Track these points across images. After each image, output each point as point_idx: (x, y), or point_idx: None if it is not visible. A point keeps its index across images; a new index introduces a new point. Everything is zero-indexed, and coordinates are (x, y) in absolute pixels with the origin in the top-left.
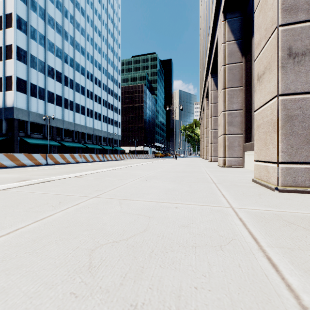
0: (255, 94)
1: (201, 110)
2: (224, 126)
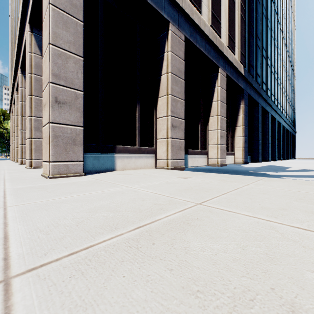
0: (43, 115)
1: (12, 102)
2: (30, 130)
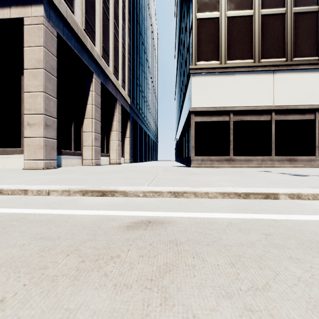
0: (25, 130)
1: None
2: None
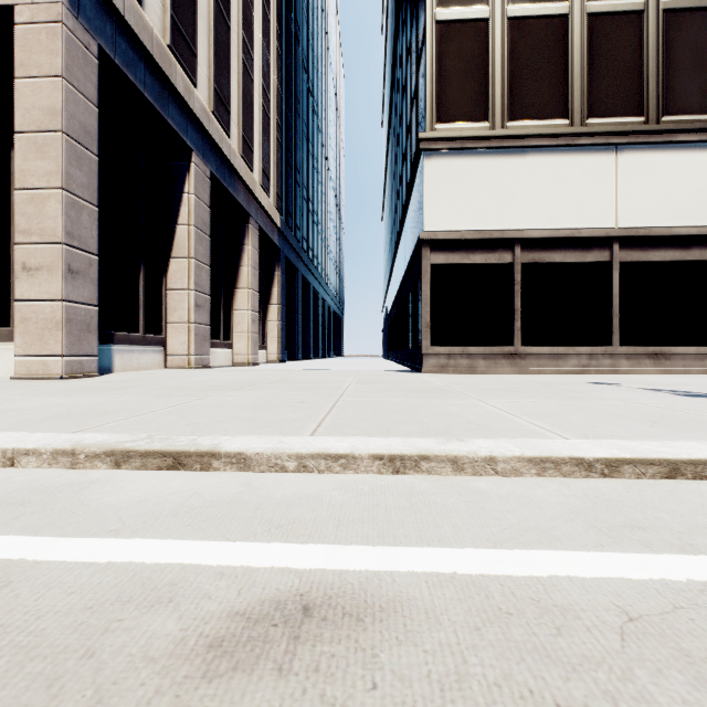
0: (18, 282)
1: None
2: None
